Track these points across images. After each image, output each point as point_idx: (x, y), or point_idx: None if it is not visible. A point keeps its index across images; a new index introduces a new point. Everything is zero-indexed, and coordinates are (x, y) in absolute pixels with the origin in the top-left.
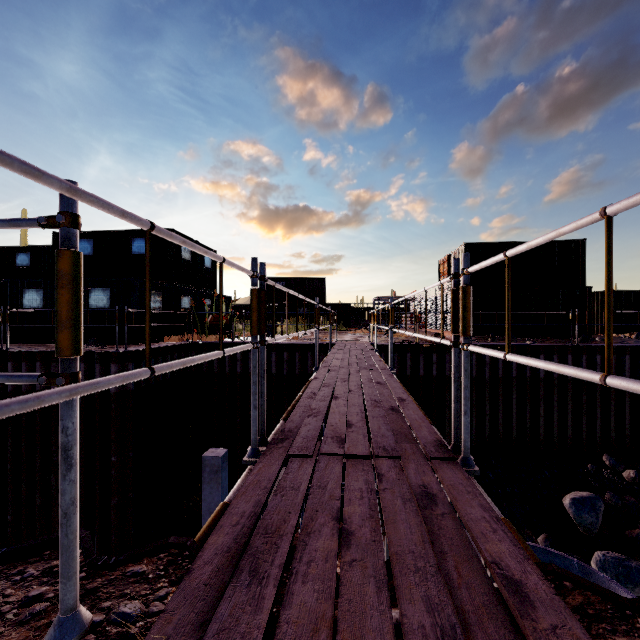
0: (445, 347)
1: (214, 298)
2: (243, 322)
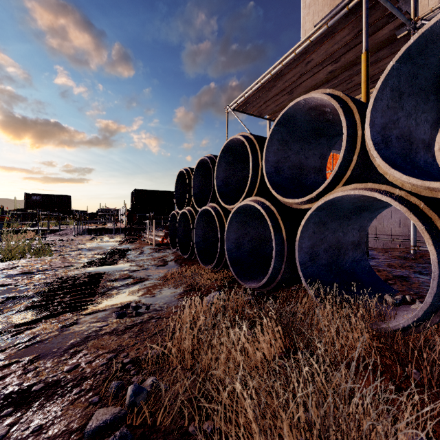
0: (118, 229)
1: (1, 208)
2: (21, 220)
